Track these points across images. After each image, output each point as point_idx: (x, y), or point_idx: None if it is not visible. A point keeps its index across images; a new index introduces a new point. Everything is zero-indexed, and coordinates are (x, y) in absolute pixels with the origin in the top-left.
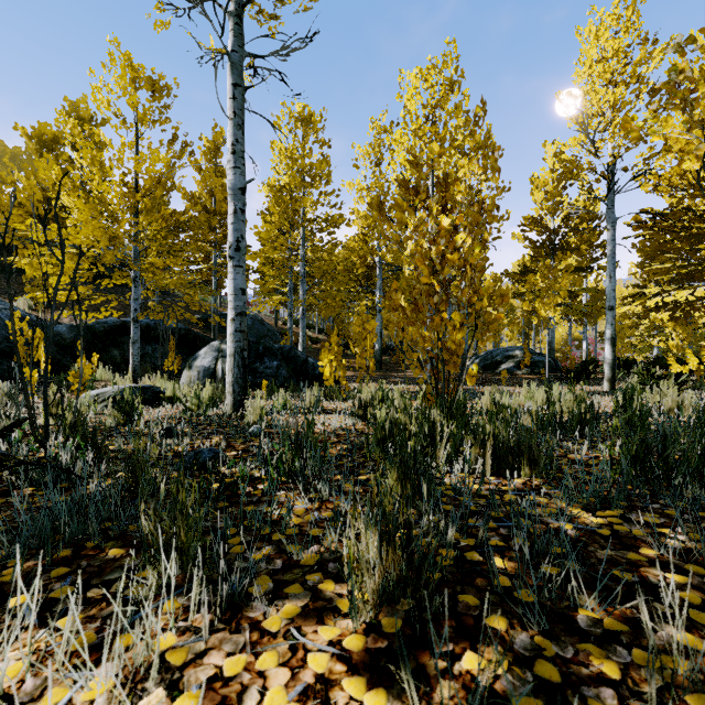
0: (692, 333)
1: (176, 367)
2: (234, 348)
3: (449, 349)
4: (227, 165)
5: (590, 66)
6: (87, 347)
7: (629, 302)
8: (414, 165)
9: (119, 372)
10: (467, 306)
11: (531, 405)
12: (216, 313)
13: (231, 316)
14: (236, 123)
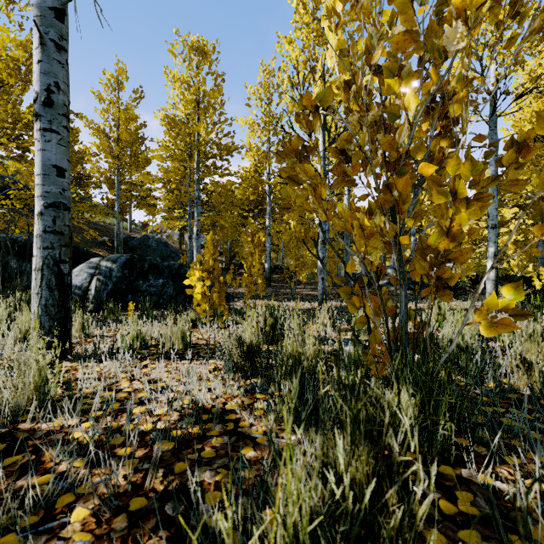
0: (529, 254)
1: None
2: (41, 258)
3: (434, 250)
4: None
5: None
6: None
7: None
8: None
9: None
10: (342, 233)
11: None
12: (119, 234)
13: (38, 208)
14: None
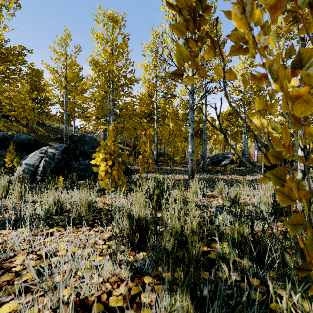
0: None
1: (15, 164)
2: None
3: None
4: None
5: None
6: None
7: None
8: None
9: None
10: (200, 133)
11: None
12: (66, 133)
13: None
14: None
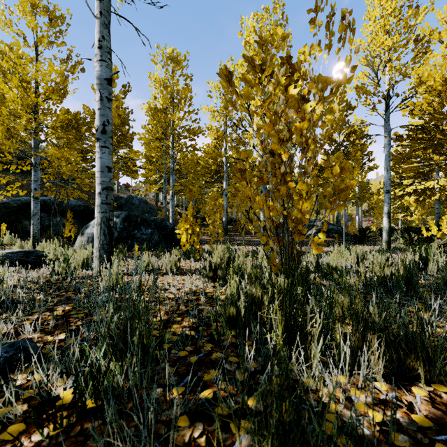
0: (427, 210)
1: (73, 234)
2: (100, 218)
3: (295, 218)
4: (94, 58)
5: (374, 21)
6: (2, 219)
7: (393, 189)
8: (260, 46)
9: (29, 238)
10: None
11: (346, 264)
12: None
13: (98, 190)
14: (102, 22)
